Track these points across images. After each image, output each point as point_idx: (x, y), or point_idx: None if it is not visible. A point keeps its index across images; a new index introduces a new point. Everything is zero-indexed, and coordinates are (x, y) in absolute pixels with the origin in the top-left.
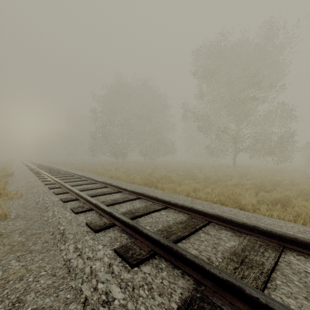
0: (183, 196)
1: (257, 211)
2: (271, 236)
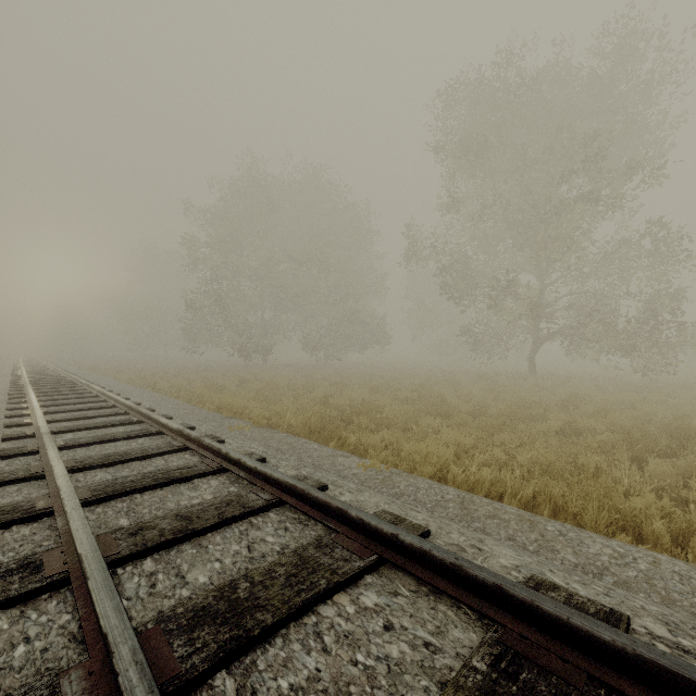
0: (428, 481)
1: (694, 547)
2: None
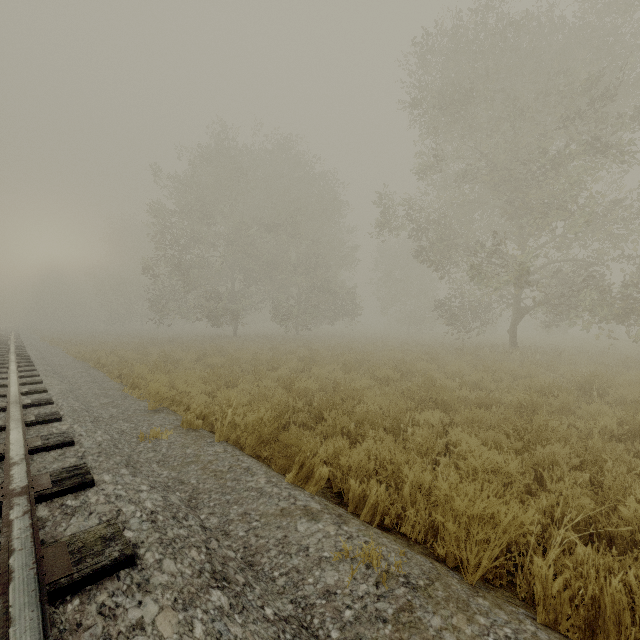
0: (506, 632)
1: None
2: None
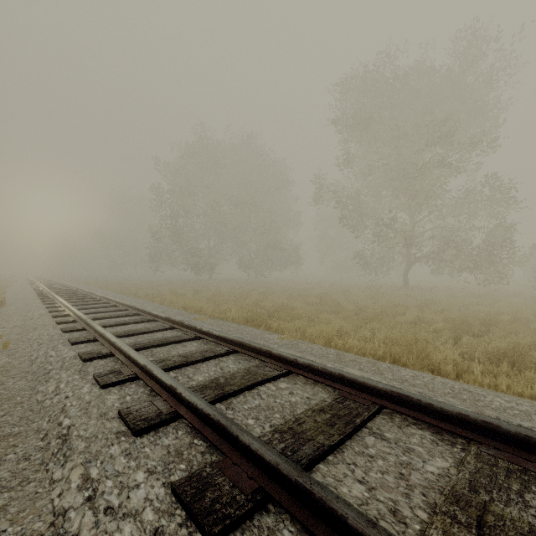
0: (319, 346)
1: (465, 377)
2: (529, 446)
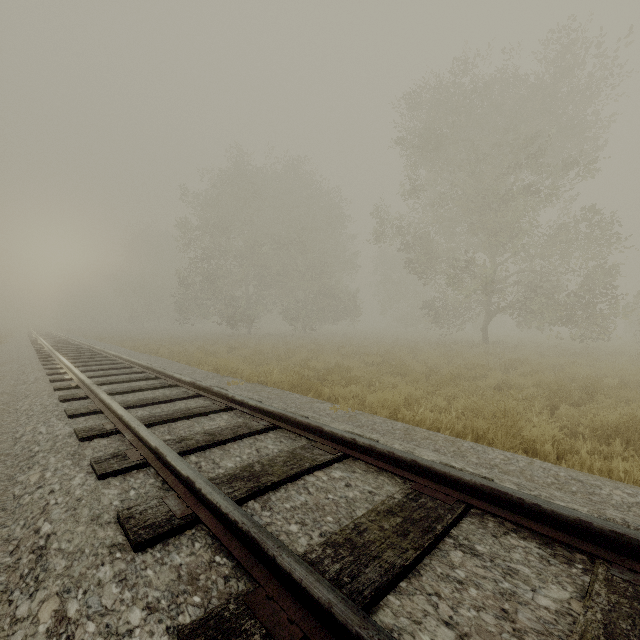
0: (383, 418)
1: (569, 460)
2: None
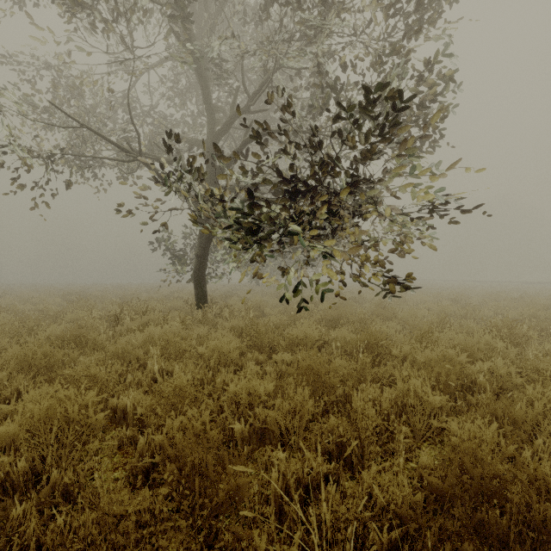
0: None
1: None
2: None
